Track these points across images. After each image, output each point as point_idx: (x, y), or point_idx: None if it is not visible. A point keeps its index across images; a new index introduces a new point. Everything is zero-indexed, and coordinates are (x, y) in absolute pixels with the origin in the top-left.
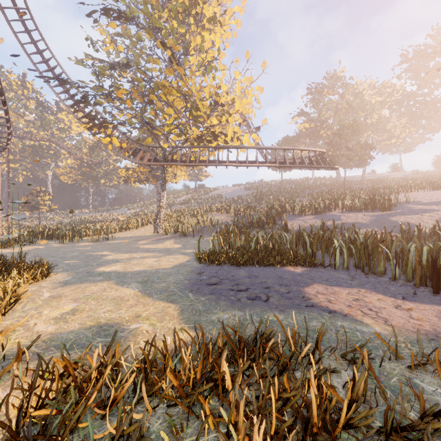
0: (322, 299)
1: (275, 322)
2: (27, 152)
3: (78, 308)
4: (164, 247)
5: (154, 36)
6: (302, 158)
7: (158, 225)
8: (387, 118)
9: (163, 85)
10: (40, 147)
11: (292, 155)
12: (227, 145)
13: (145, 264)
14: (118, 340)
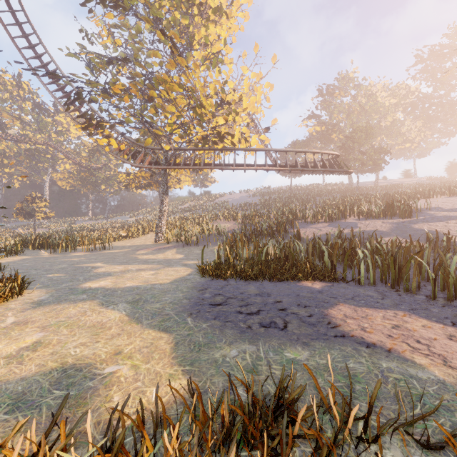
0: (354, 326)
1: (298, 363)
2: (23, 156)
3: (44, 340)
4: (164, 257)
5: (155, 27)
6: (314, 162)
7: (160, 233)
8: (401, 122)
9: (164, 80)
10: (36, 150)
11: (302, 160)
12: (233, 147)
13: (140, 278)
14: (83, 395)
